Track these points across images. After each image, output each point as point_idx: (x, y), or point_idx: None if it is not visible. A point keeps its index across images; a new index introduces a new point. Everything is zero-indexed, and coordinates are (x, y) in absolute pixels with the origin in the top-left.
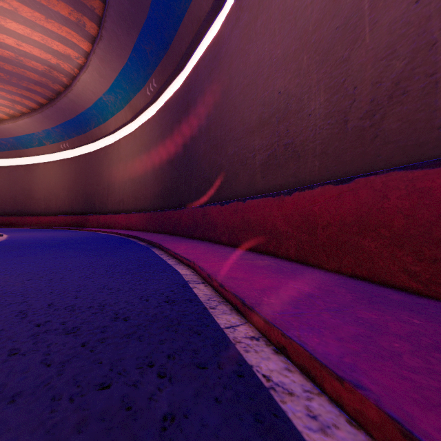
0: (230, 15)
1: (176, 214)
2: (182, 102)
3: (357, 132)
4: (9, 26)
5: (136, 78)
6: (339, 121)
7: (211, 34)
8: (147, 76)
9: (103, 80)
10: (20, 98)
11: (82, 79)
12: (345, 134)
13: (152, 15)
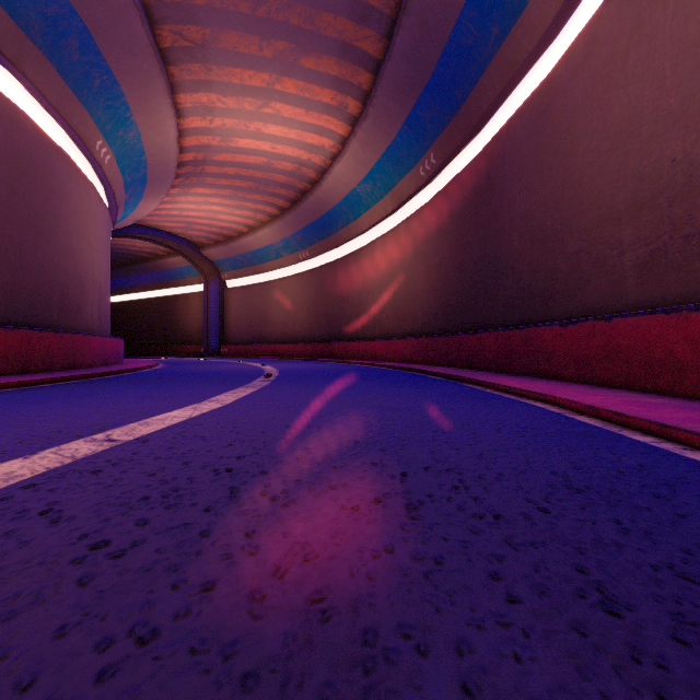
0: (573, 51)
1: (472, 340)
2: (478, 180)
3: None
4: (268, 131)
5: (405, 156)
6: None
7: (533, 77)
8: (421, 152)
9: (360, 167)
10: (263, 206)
11: (334, 171)
12: None
13: (439, 73)
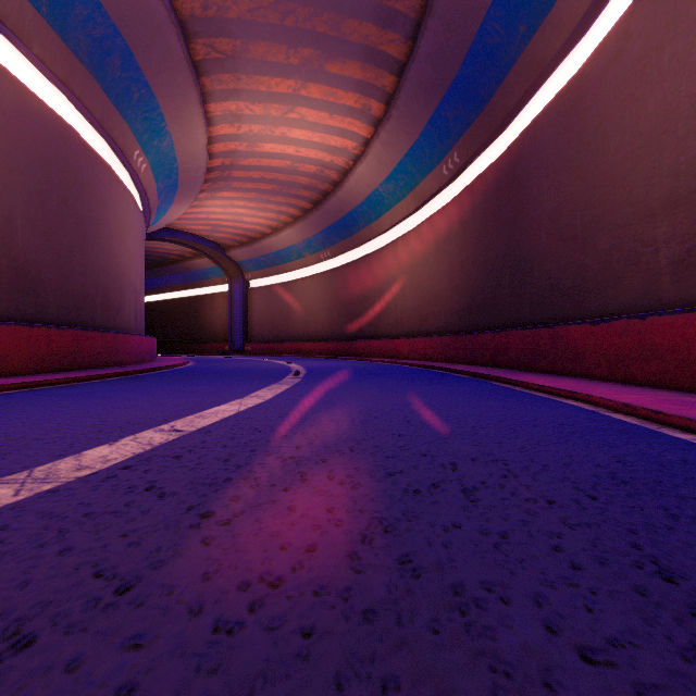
0: (604, 47)
1: (497, 338)
2: (503, 178)
3: None
4: (293, 135)
5: (428, 155)
6: None
7: (561, 73)
8: (444, 151)
9: (383, 168)
10: (286, 208)
11: (357, 172)
12: None
13: (464, 73)
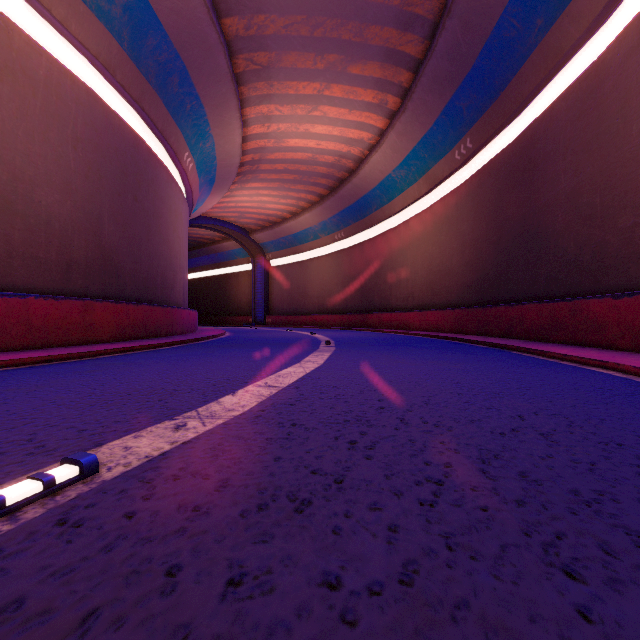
0: (625, 35)
1: (512, 311)
2: (517, 161)
3: None
4: (315, 131)
5: (441, 142)
6: None
7: (578, 61)
8: (457, 137)
9: (396, 155)
10: (305, 195)
11: (372, 160)
12: None
13: (479, 65)
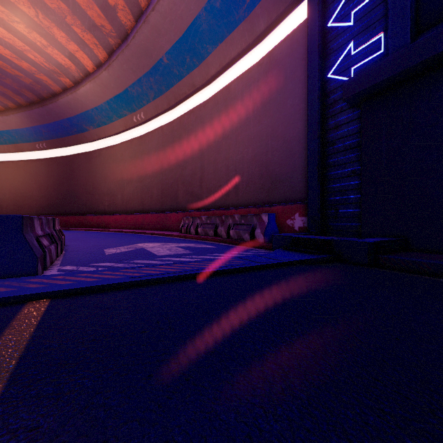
0: (96, 152)
1: (66, 218)
2: (67, 164)
3: (125, 205)
4: None
5: (28, 136)
6: (123, 202)
7: (86, 146)
8: (38, 139)
9: None
10: None
11: None
12: (123, 205)
13: (52, 124)
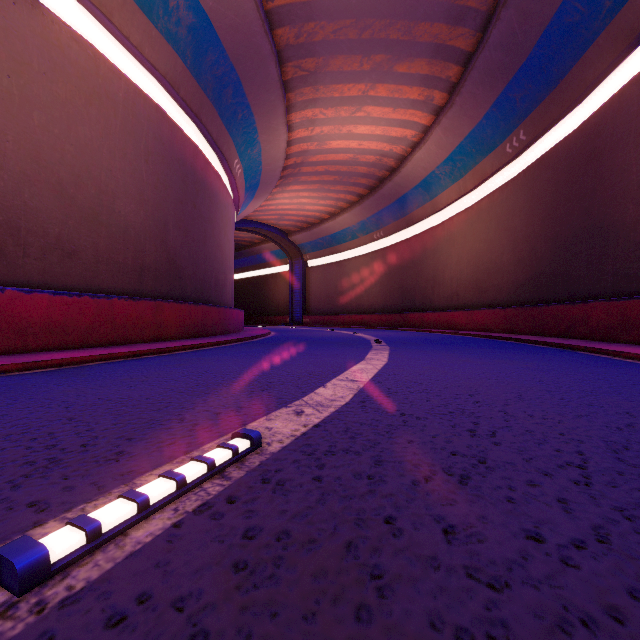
0: None
1: (573, 310)
2: (578, 151)
3: None
4: (357, 131)
5: (490, 136)
6: None
7: None
8: (509, 130)
9: (441, 152)
10: (344, 195)
11: (414, 158)
12: None
13: (536, 54)
